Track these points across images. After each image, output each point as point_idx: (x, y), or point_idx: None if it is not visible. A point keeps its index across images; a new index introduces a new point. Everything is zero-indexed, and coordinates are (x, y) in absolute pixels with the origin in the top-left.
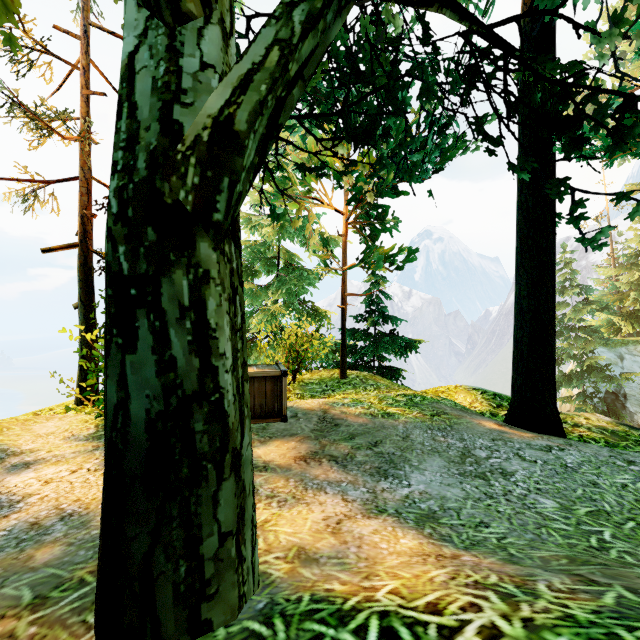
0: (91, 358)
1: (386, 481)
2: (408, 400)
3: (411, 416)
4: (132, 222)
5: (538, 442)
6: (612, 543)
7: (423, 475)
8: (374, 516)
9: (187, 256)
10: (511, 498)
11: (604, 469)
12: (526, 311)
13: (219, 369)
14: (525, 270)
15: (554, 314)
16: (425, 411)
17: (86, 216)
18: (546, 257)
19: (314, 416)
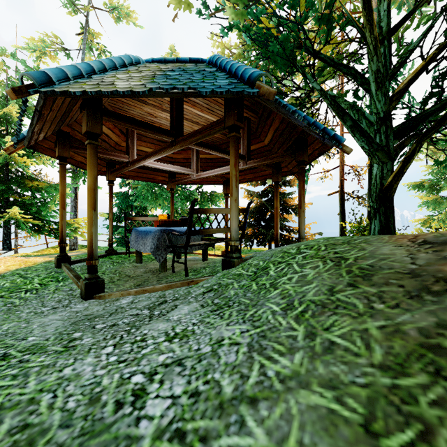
0: (344, 234)
1: None
2: None
3: None
4: (375, 200)
5: None
6: None
7: None
8: None
9: (384, 204)
10: None
11: None
12: None
13: (391, 223)
14: None
15: None
16: None
17: (342, 180)
18: None
19: None
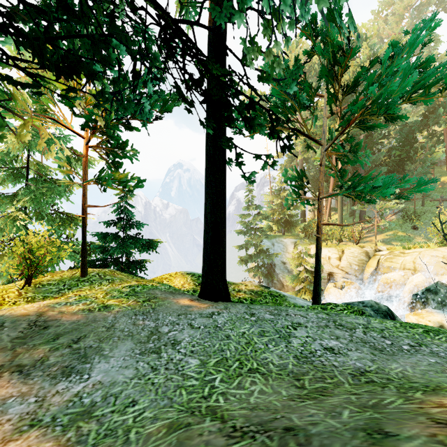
0: None
1: (66, 381)
2: (131, 290)
3: (125, 305)
4: None
5: (208, 311)
6: (217, 387)
7: (108, 363)
8: (17, 437)
9: None
10: (170, 366)
11: (237, 323)
12: (209, 222)
13: None
14: (209, 195)
15: (225, 224)
16: (140, 298)
17: None
18: (220, 188)
19: (24, 322)
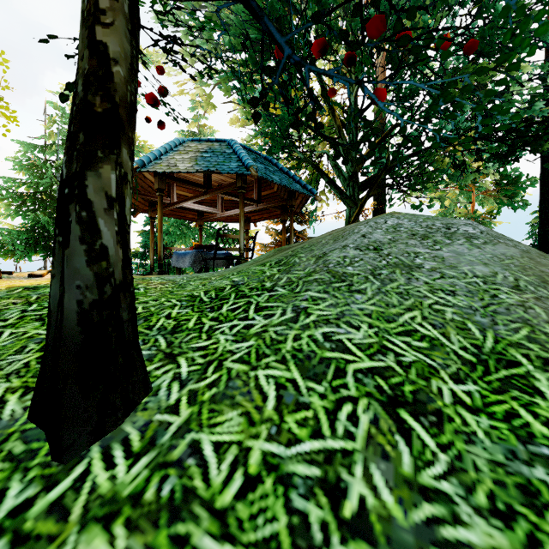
0: None
1: None
2: None
3: None
4: None
5: None
6: None
7: None
8: None
9: None
10: None
11: None
12: (539, 235)
13: None
14: (539, 213)
15: None
16: None
17: None
18: (548, 204)
19: None
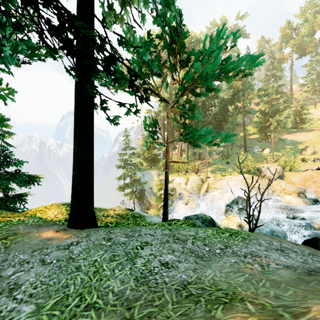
0: None
1: None
2: None
3: None
4: None
5: (67, 241)
6: None
7: None
8: None
9: None
10: None
11: (92, 251)
12: (77, 160)
13: None
14: (77, 137)
15: (92, 162)
16: None
17: None
18: (87, 131)
19: None
